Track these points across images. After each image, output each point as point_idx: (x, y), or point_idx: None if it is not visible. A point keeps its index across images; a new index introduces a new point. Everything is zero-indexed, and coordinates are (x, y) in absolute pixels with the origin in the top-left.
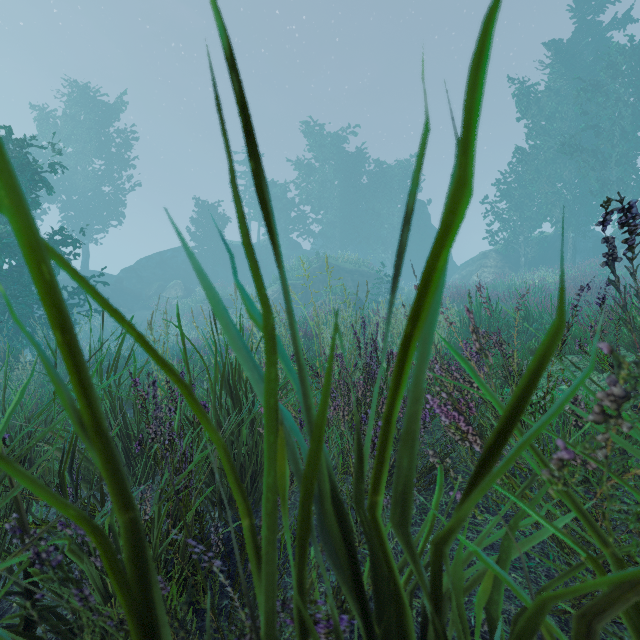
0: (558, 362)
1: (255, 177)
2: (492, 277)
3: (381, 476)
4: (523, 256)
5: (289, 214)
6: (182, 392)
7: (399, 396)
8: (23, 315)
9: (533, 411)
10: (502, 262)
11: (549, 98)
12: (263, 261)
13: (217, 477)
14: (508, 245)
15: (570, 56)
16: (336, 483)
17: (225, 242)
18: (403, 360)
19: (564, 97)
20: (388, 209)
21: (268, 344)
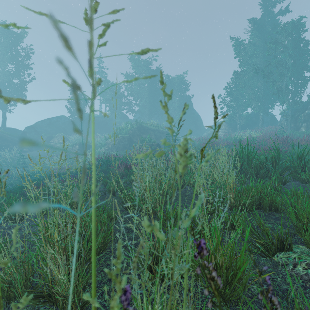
0: None
1: None
2: (223, 134)
3: None
4: (238, 124)
5: (121, 100)
6: None
7: None
8: None
9: None
10: (228, 127)
11: (251, 46)
12: (108, 124)
13: None
14: (231, 118)
15: (261, 26)
16: None
17: None
18: None
19: (258, 46)
20: (172, 99)
21: None
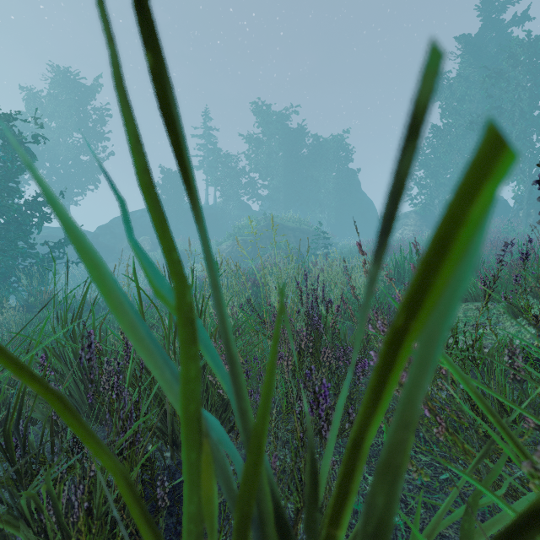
0: (474, 308)
1: (155, 82)
2: (412, 234)
3: (342, 509)
4: (438, 216)
5: (241, 180)
6: (54, 405)
7: (376, 416)
8: (9, 266)
9: (462, 358)
10: (420, 221)
11: (460, 83)
12: (219, 220)
13: (115, 513)
14: (425, 207)
15: (477, 48)
16: (281, 503)
17: (110, 183)
18: (386, 367)
19: (472, 82)
20: (324, 176)
21: (184, 331)
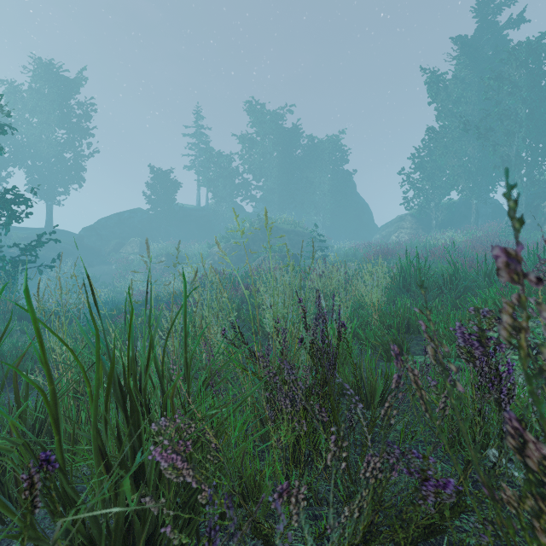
0: None
1: None
2: (408, 237)
3: None
4: (434, 219)
5: (234, 181)
6: None
7: None
8: None
9: None
10: (416, 224)
11: (456, 85)
12: (211, 222)
13: None
14: (422, 210)
15: (473, 49)
16: None
17: None
18: None
19: (468, 84)
20: (319, 178)
21: None
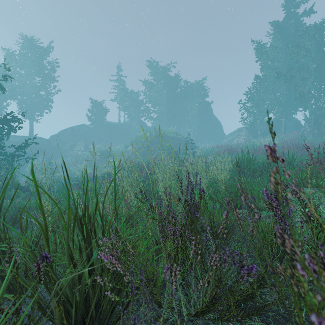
0: None
1: None
2: (244, 141)
3: None
4: (259, 130)
5: (140, 108)
6: None
7: None
8: None
9: None
10: (249, 133)
11: (272, 50)
12: (126, 132)
13: None
14: (252, 125)
15: (283, 29)
16: None
17: None
18: None
19: (280, 50)
20: (191, 106)
21: None
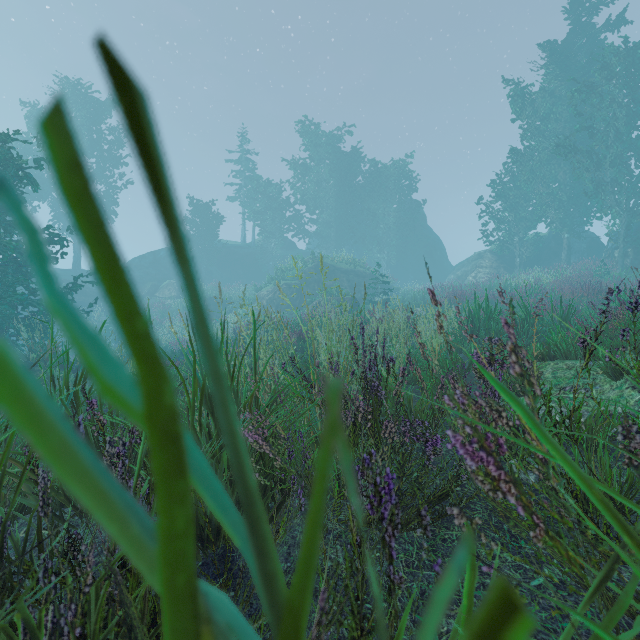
0: (566, 368)
1: None
2: (487, 277)
3: None
4: (518, 256)
5: (284, 214)
6: None
7: (510, 632)
8: (7, 316)
9: (557, 433)
10: (497, 262)
11: (544, 99)
12: (258, 261)
13: None
14: (503, 245)
15: (565, 57)
16: None
17: (4, 189)
18: None
19: (559, 98)
20: (384, 209)
21: (162, 455)
